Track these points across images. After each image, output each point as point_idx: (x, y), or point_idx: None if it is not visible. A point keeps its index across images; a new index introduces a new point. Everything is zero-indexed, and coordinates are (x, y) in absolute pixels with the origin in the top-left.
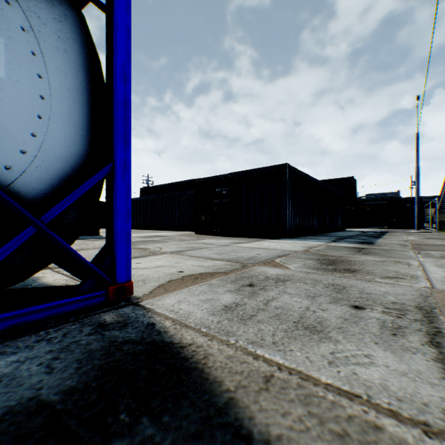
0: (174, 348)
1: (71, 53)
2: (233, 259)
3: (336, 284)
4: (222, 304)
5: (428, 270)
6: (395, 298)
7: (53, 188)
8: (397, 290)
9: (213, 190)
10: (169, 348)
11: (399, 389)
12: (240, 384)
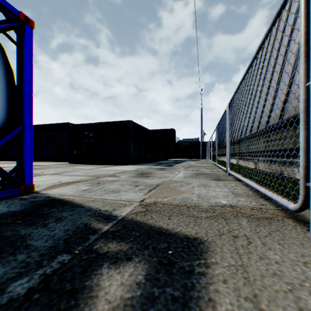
0: (60, 199)
1: None
2: (93, 175)
3: (136, 181)
4: (82, 189)
5: (178, 174)
6: (153, 183)
7: None
8: (157, 181)
9: (83, 133)
10: (58, 200)
11: (129, 198)
12: (84, 202)
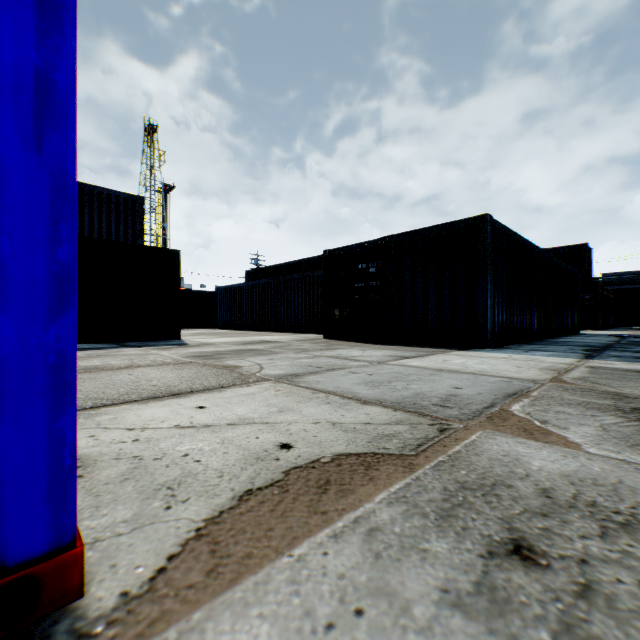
0: None
1: None
2: (406, 400)
3: None
4: None
5: None
6: None
7: None
8: None
9: (354, 267)
10: None
11: None
12: None
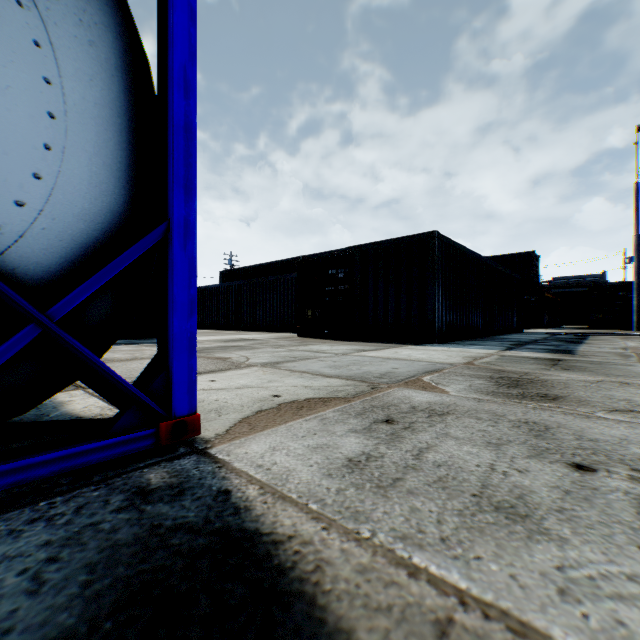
0: (260, 544)
1: (101, 48)
2: (356, 375)
3: (531, 422)
4: (344, 455)
5: None
6: None
7: (71, 264)
8: None
9: (325, 272)
10: (252, 543)
11: None
12: (389, 639)
